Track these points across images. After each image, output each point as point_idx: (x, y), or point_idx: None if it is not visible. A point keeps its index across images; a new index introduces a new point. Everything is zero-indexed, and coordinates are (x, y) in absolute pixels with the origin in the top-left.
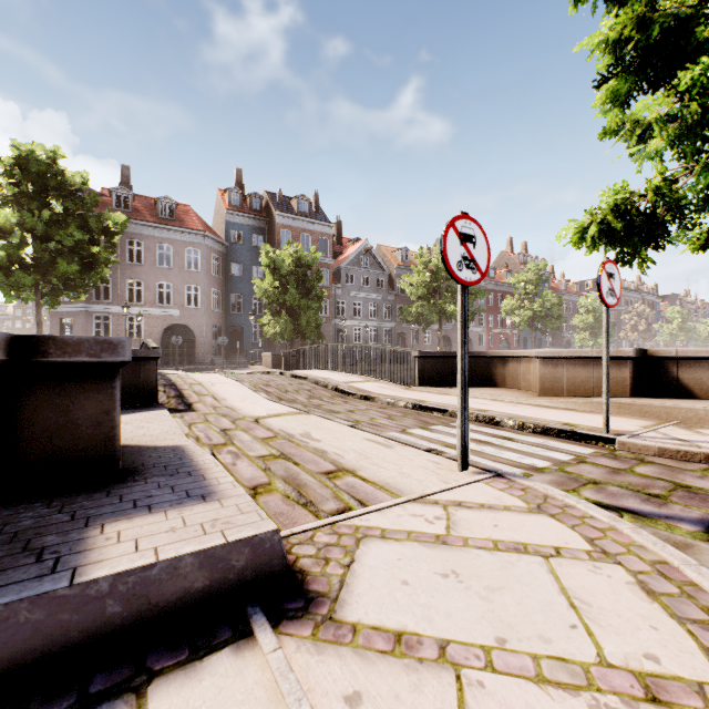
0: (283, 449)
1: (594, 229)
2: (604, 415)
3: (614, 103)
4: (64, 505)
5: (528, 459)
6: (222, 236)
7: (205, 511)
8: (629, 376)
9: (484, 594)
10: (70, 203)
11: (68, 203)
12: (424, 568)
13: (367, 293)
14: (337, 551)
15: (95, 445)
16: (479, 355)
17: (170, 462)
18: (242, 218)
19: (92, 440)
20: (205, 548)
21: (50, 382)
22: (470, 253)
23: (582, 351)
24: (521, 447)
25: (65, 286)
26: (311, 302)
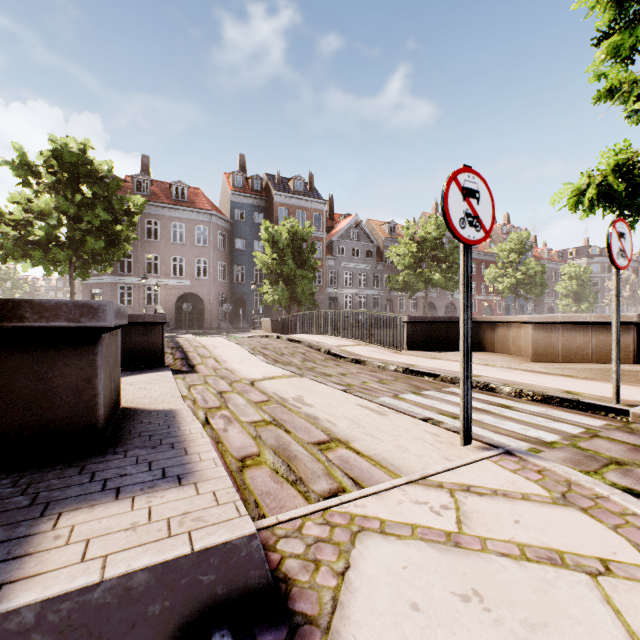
0: (275, 414)
1: (592, 192)
2: (613, 385)
3: (616, 59)
4: (31, 484)
5: (533, 431)
6: (227, 215)
7: (177, 499)
8: (633, 342)
9: (523, 634)
10: (97, 188)
11: (95, 188)
12: (437, 584)
13: (357, 263)
14: (329, 549)
15: (76, 414)
16: None
17: (156, 430)
18: (244, 198)
19: (72, 409)
20: (164, 561)
21: (28, 348)
22: (473, 209)
23: (578, 316)
24: (522, 416)
25: (94, 260)
26: (306, 272)
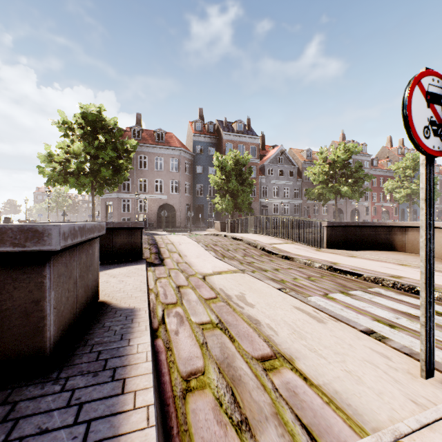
0: (220, 314)
1: None
2: None
3: None
4: None
5: None
6: (191, 150)
7: None
8: None
9: None
10: (107, 136)
11: (106, 136)
12: None
13: (282, 180)
14: None
15: (24, 336)
16: (379, 224)
17: (108, 344)
18: (202, 138)
19: (21, 331)
20: None
21: None
22: (437, 116)
23: None
24: None
25: (106, 183)
26: (245, 188)
